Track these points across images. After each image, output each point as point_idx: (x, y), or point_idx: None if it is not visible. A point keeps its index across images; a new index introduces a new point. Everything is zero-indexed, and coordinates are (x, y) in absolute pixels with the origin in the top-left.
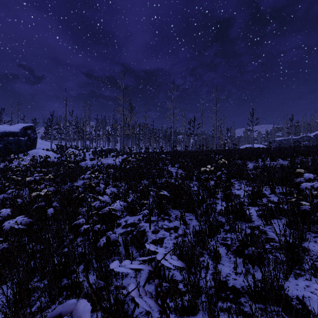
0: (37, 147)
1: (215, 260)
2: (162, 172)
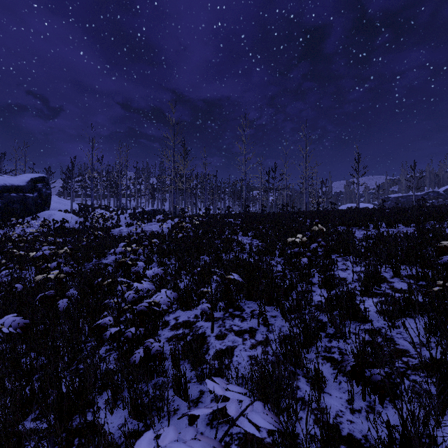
0: (51, 207)
1: (317, 387)
2: (230, 243)
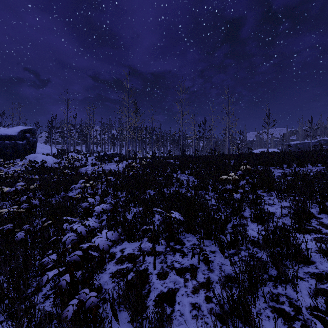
0: (37, 151)
1: None
2: (171, 180)
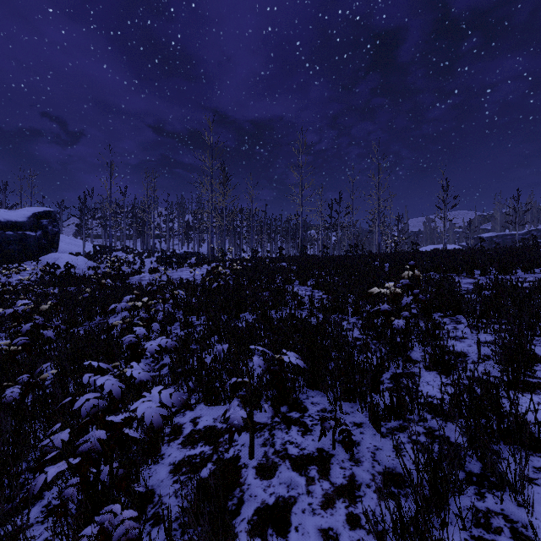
0: (60, 249)
1: None
2: (283, 295)
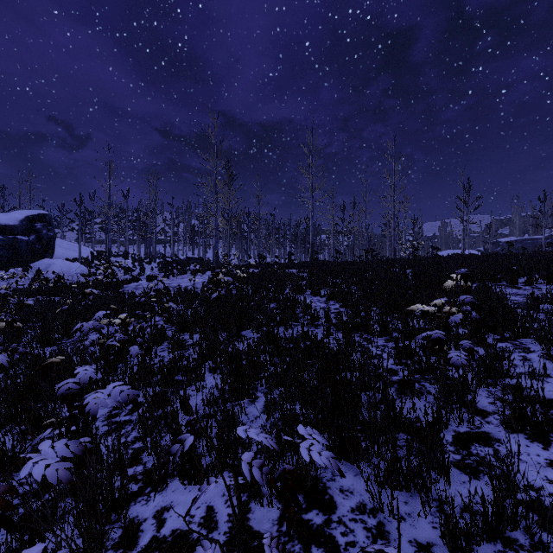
0: (56, 255)
1: None
2: (293, 309)
